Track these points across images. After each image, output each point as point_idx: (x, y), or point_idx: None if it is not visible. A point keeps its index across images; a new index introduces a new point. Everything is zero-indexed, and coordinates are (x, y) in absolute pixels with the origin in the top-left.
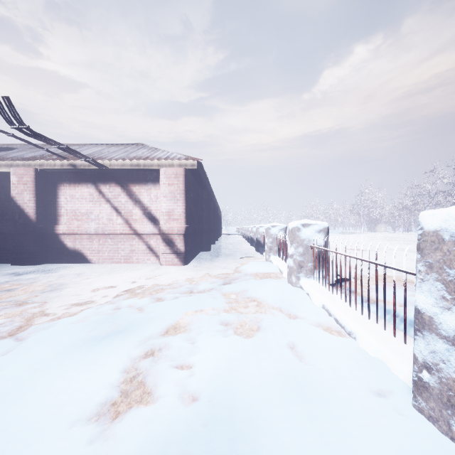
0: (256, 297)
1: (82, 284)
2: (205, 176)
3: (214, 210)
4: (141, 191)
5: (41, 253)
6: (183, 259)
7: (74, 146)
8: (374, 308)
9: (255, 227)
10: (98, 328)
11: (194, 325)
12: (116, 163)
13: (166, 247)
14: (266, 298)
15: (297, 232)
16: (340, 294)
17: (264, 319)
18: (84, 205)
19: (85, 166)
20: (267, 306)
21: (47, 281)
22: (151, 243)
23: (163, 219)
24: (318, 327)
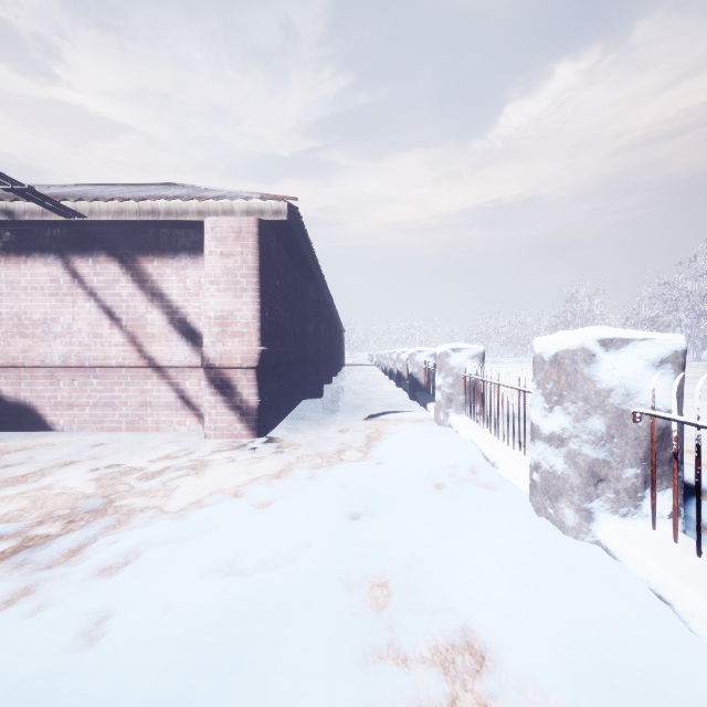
0: (465, 611)
1: None
2: (308, 249)
3: (330, 321)
4: (164, 272)
5: None
6: (255, 423)
7: (41, 186)
8: None
9: (405, 352)
10: None
11: None
12: (104, 207)
13: (215, 396)
14: (508, 623)
15: (585, 365)
16: None
17: None
18: (40, 302)
19: (35, 215)
20: (542, 706)
21: None
22: (187, 387)
23: (209, 333)
24: None
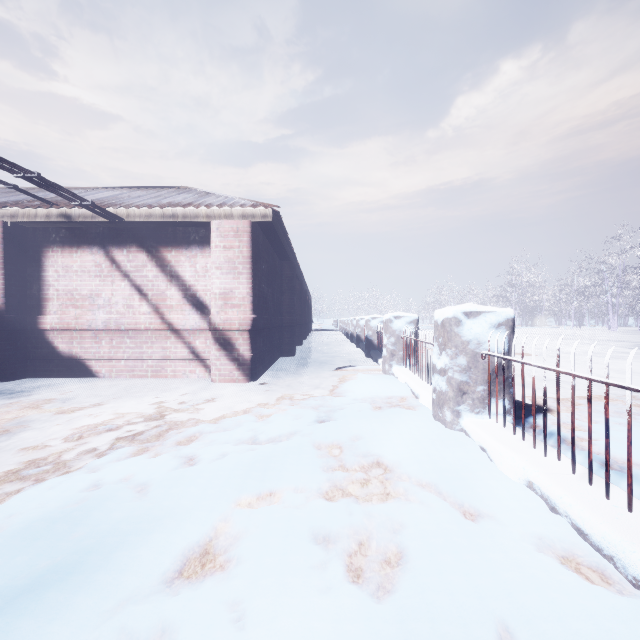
0: (380, 455)
1: (59, 422)
2: (285, 238)
3: (300, 293)
4: (179, 260)
5: (14, 361)
6: (249, 371)
7: (77, 189)
8: (638, 490)
9: (363, 319)
10: (14, 561)
11: (249, 549)
12: (137, 212)
13: (219, 351)
14: (401, 458)
15: (455, 326)
16: (573, 463)
17: (411, 524)
18: (87, 282)
19: (86, 218)
20: (408, 481)
21: (1, 414)
22: (197, 345)
23: (215, 305)
24: (543, 552)
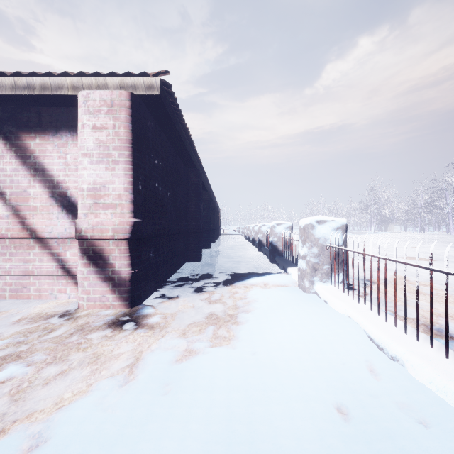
0: None
1: None
2: (187, 138)
3: (209, 202)
4: (45, 149)
5: None
6: (128, 294)
7: None
8: None
9: (265, 225)
10: None
11: None
12: None
13: (87, 267)
14: None
15: None
16: None
17: None
18: None
19: None
20: None
21: None
22: (67, 257)
23: (81, 205)
24: None
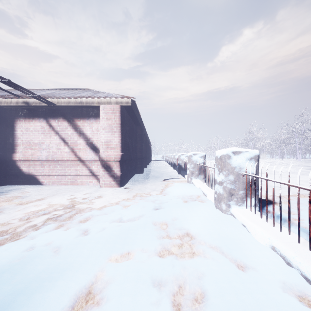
0: (188, 229)
1: (18, 209)
2: (138, 114)
3: (146, 142)
4: (84, 125)
5: (0, 177)
6: (119, 182)
7: (33, 90)
8: None
9: (177, 155)
10: None
11: (114, 291)
12: (62, 101)
13: (104, 171)
14: (200, 231)
15: (228, 159)
16: (298, 237)
17: (208, 274)
18: (37, 136)
19: (37, 104)
20: (204, 245)
21: None
22: (93, 168)
23: (102, 148)
24: (287, 292)
